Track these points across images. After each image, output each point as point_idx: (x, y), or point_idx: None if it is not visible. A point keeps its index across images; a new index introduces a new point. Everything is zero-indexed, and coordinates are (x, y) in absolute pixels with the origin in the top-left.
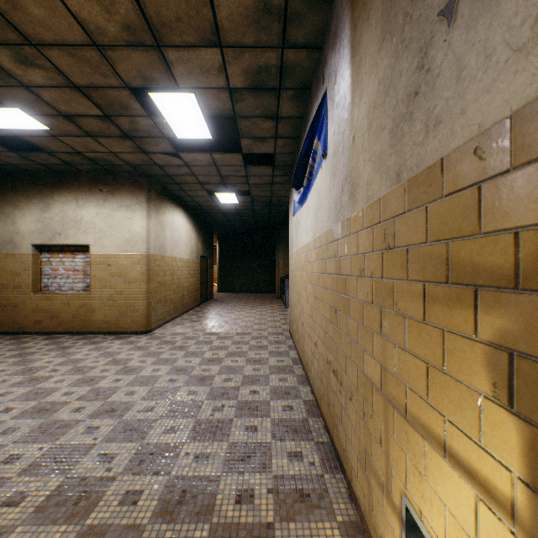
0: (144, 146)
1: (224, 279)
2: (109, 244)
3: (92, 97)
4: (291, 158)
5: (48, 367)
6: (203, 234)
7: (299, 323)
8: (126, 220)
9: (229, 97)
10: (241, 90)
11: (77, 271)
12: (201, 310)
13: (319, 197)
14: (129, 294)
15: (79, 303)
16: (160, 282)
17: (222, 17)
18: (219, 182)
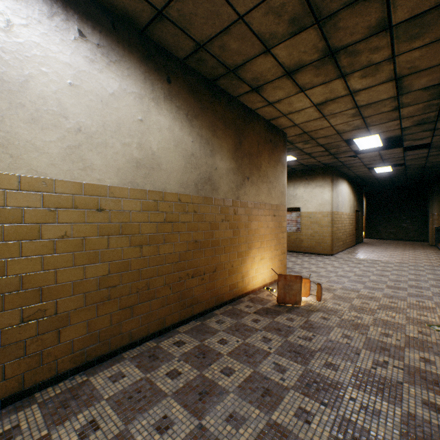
0: (337, 156)
1: (370, 228)
2: (310, 206)
3: (324, 146)
4: None
5: (298, 261)
6: (356, 194)
7: None
8: (319, 193)
9: (399, 130)
10: (408, 127)
11: (292, 220)
12: (358, 248)
13: None
14: (321, 233)
15: (294, 237)
16: (336, 227)
17: (403, 113)
18: (379, 162)
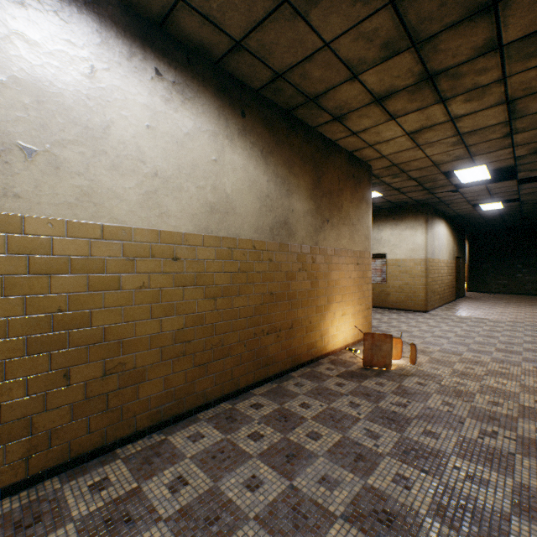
0: (433, 191)
1: (474, 279)
2: (398, 252)
3: (417, 180)
4: None
5: (384, 319)
6: (457, 237)
7: None
8: (410, 236)
9: (512, 160)
10: (523, 155)
11: (376, 269)
12: (459, 304)
13: None
14: (412, 285)
15: (379, 289)
16: (431, 278)
17: (516, 140)
18: (486, 198)
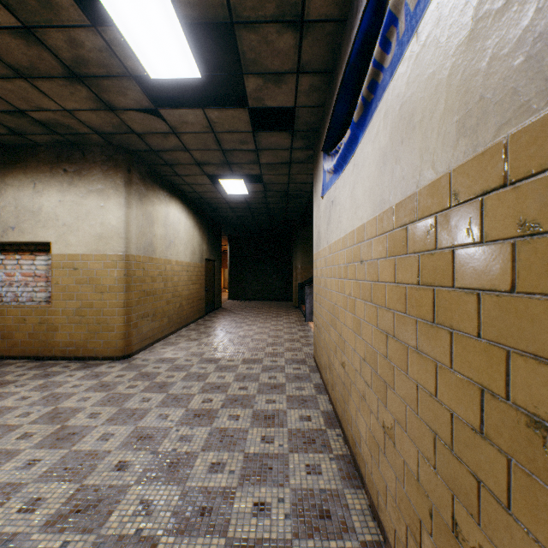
0: (106, 97)
1: (234, 285)
2: (76, 241)
3: None
4: (318, 116)
5: None
6: (209, 233)
7: (335, 358)
8: (97, 210)
9: None
10: None
11: (38, 276)
12: (204, 323)
13: (407, 111)
14: (102, 307)
15: (37, 319)
16: (147, 291)
17: None
18: (222, 162)
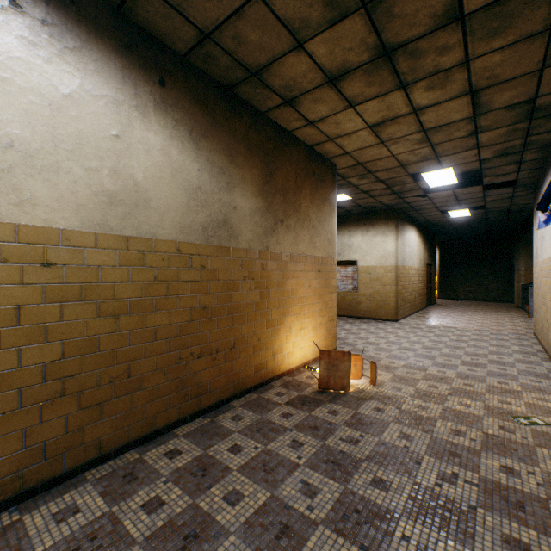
0: (402, 195)
1: (444, 286)
2: (369, 259)
3: (385, 182)
4: (534, 179)
5: (353, 329)
6: (428, 244)
7: (543, 320)
8: (381, 243)
9: (478, 163)
10: (488, 158)
11: (347, 277)
12: (429, 311)
13: None
14: (383, 293)
15: (350, 298)
16: (402, 286)
17: (481, 140)
18: (454, 204)
